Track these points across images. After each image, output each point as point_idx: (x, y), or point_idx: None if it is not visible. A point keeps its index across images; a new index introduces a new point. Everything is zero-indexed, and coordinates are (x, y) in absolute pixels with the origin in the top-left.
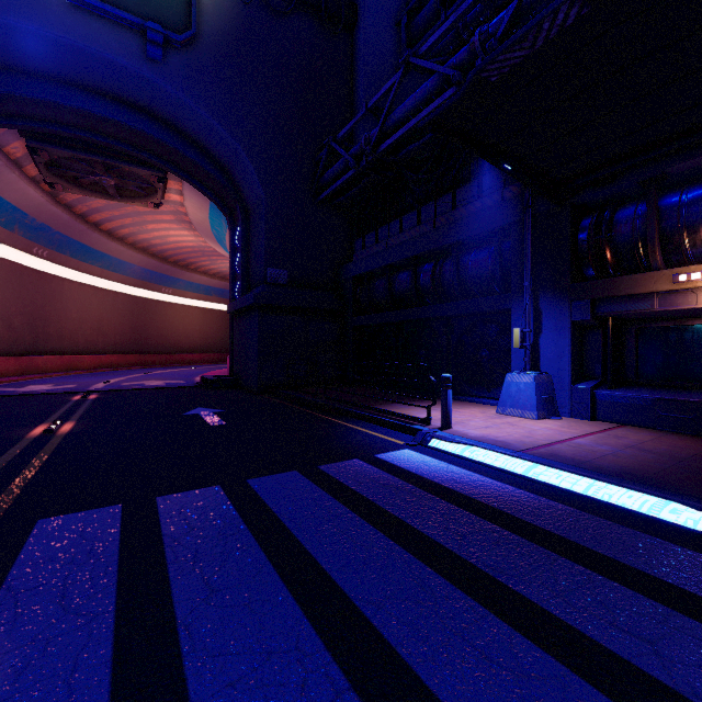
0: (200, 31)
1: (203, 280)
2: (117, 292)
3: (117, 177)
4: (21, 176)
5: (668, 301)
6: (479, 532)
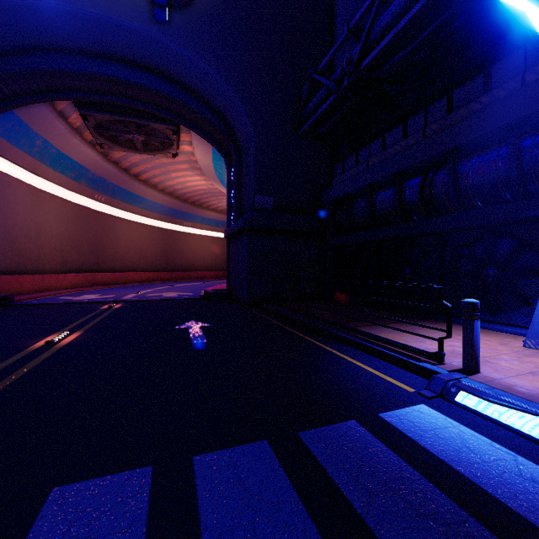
0: None
1: (213, 215)
2: (153, 226)
3: (145, 134)
4: (81, 140)
5: None
6: None
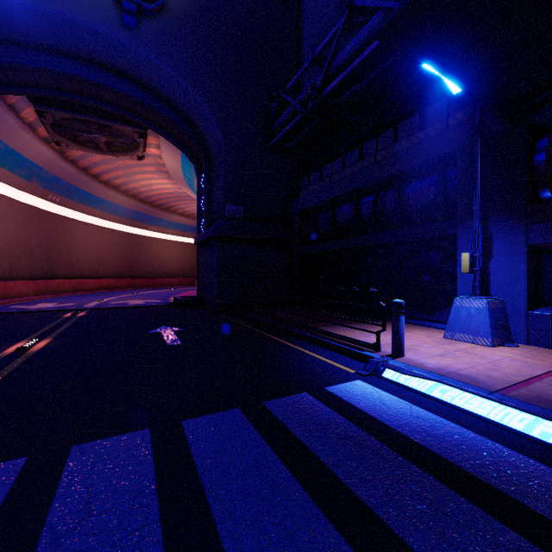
0: (168, 2)
1: (180, 220)
2: (114, 230)
3: (108, 135)
4: (35, 136)
5: None
6: (499, 551)
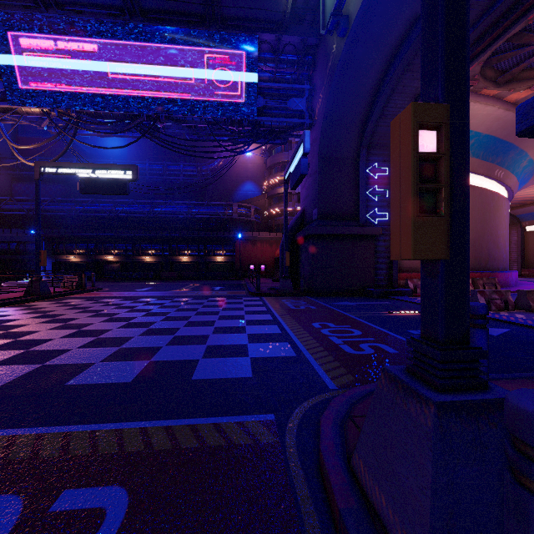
0: None
1: None
2: None
3: None
4: None
5: (66, 260)
6: None
